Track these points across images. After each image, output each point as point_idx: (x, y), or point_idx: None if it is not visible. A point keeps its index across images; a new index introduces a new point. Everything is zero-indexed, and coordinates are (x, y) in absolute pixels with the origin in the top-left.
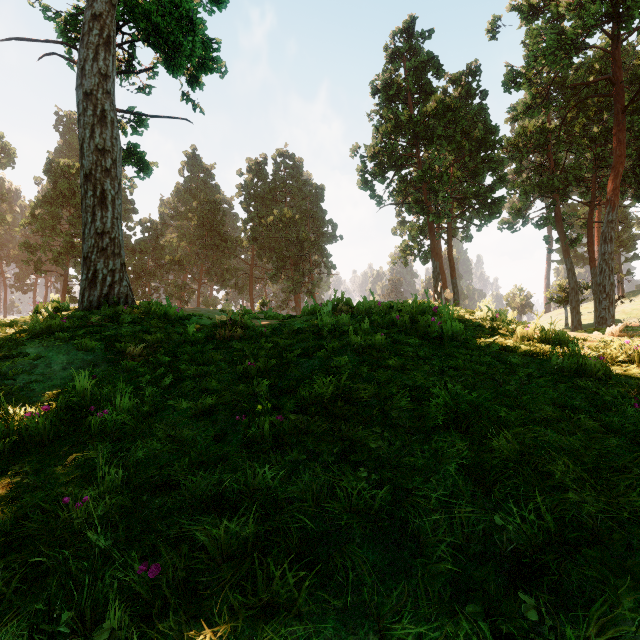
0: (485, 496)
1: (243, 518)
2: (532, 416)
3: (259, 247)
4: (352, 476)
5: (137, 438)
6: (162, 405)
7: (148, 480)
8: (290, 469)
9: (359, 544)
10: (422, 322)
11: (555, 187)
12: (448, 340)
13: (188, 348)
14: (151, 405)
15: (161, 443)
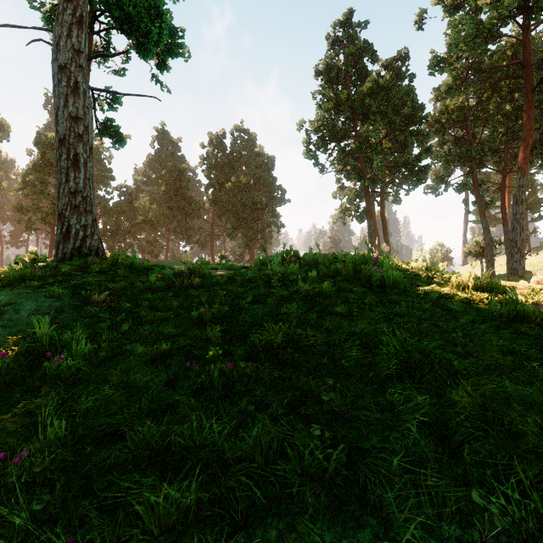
0: (451, 459)
1: (185, 481)
2: (484, 364)
3: (219, 209)
4: (303, 431)
5: (91, 383)
6: (120, 350)
7: (96, 429)
8: (239, 420)
9: (312, 516)
10: (365, 271)
11: (473, 157)
12: (389, 288)
13: (149, 295)
14: (108, 350)
15: (114, 388)
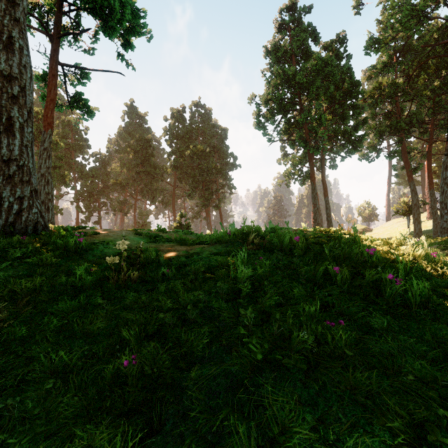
0: None
1: None
2: None
3: (179, 173)
4: None
5: None
6: None
7: None
8: None
9: None
10: (368, 275)
11: (402, 128)
12: (416, 308)
13: (66, 304)
14: None
15: None
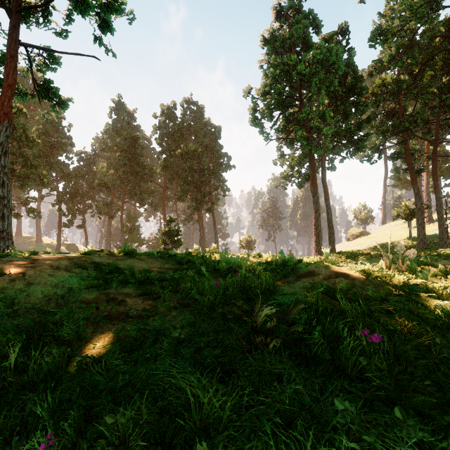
0: None
1: None
2: None
3: (170, 174)
4: None
5: None
6: None
7: None
8: None
9: None
10: None
11: (405, 128)
12: None
13: None
14: None
15: None
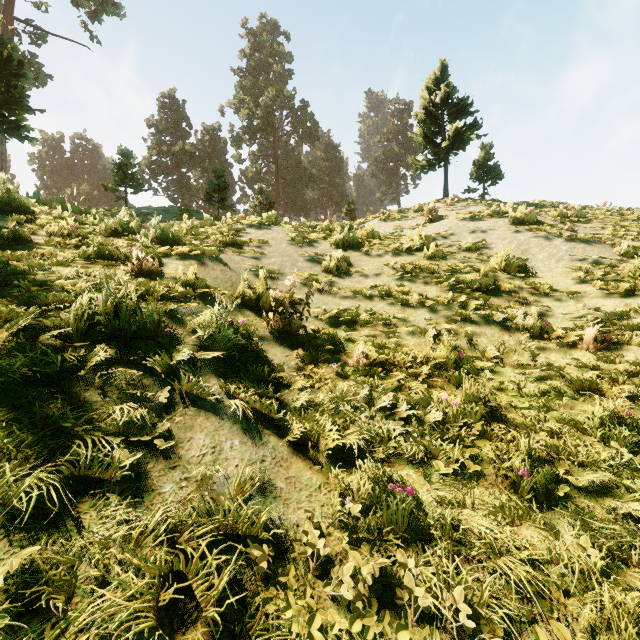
0: None
1: None
2: None
3: None
4: None
5: None
6: None
7: None
8: None
9: None
10: None
11: None
12: None
13: None
14: None
15: None
